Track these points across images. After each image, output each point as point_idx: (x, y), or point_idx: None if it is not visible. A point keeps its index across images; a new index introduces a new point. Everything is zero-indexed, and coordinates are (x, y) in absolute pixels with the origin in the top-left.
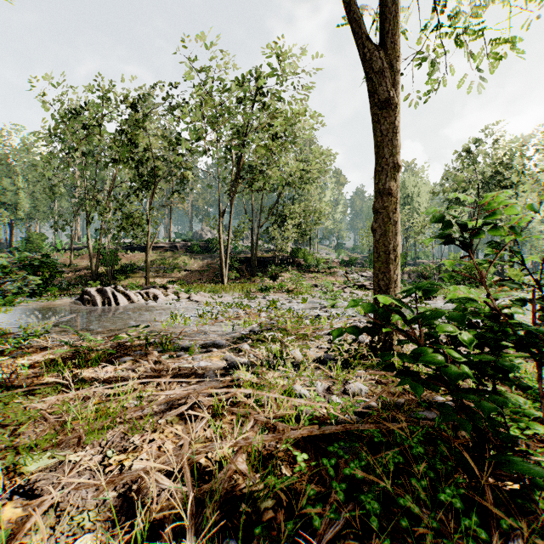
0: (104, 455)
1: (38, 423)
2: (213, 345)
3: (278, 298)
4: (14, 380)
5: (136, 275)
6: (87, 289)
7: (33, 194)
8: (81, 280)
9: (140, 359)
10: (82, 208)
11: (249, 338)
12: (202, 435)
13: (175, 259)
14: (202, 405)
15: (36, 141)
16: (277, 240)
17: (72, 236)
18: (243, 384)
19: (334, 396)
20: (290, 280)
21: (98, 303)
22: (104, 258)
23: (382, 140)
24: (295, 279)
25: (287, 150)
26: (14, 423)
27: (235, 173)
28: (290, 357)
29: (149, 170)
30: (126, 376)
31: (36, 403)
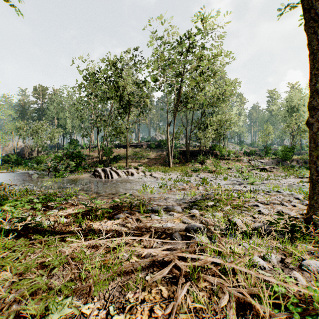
0: (107, 310)
1: (65, 266)
2: (173, 209)
3: (207, 176)
4: (55, 227)
5: (121, 161)
6: (97, 169)
7: (72, 119)
8: (94, 163)
9: (127, 216)
10: (94, 125)
11: (197, 206)
12: (184, 302)
13: (141, 152)
14: (177, 266)
15: (73, 91)
16: (202, 139)
17: (90, 140)
18: (206, 249)
19: (296, 273)
20: (210, 165)
21: (102, 177)
22: (105, 152)
23: (318, 47)
24: (216, 164)
25: (210, 82)
26: (50, 265)
27: (177, 99)
28: (236, 226)
29: (128, 102)
30: (119, 230)
31: (65, 248)
